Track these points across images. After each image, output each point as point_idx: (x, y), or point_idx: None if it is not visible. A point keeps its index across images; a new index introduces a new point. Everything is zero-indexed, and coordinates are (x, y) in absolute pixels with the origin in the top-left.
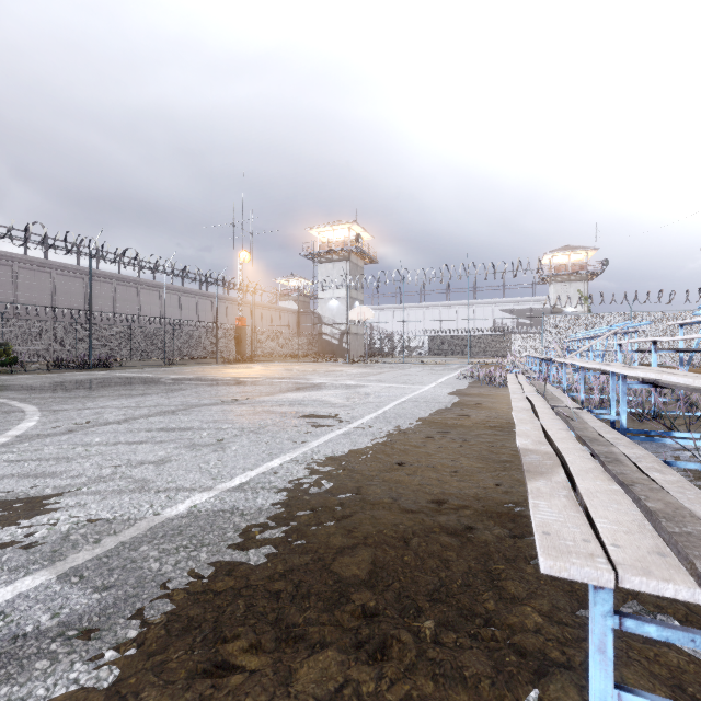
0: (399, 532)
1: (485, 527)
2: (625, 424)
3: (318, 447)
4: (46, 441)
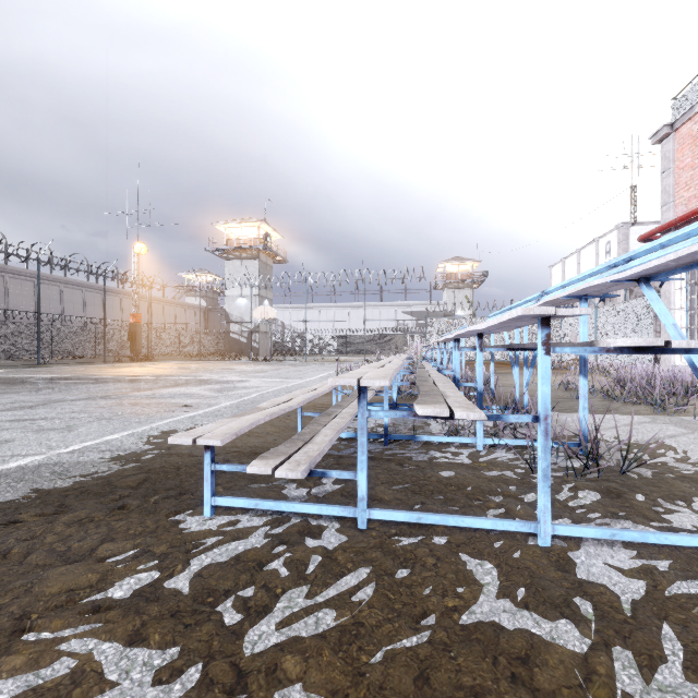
0: (176, 465)
1: (239, 459)
2: (395, 399)
3: (159, 426)
4: None
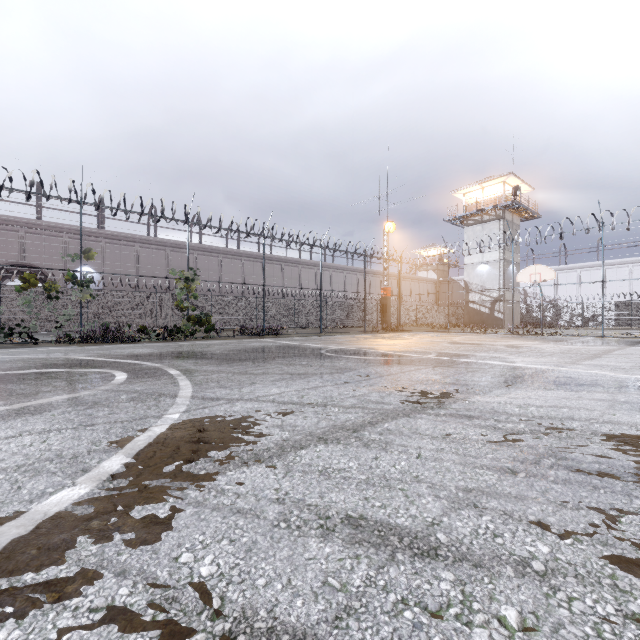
0: None
1: None
2: None
3: None
4: (116, 532)
